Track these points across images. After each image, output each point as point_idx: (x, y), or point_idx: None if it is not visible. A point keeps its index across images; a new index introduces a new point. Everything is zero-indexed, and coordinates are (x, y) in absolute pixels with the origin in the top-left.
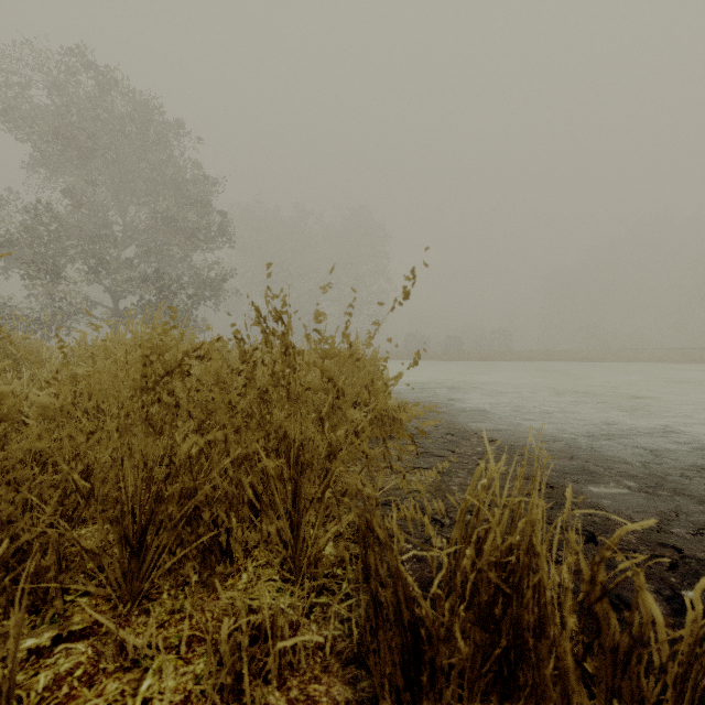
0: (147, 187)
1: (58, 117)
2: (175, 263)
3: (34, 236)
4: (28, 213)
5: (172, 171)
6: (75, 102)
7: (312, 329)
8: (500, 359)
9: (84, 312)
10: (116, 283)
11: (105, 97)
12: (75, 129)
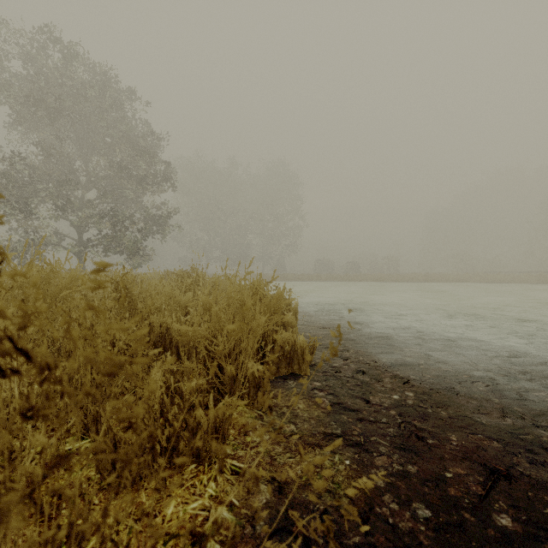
0: (105, 142)
1: (32, 84)
2: (129, 203)
3: (10, 180)
4: (4, 161)
5: (125, 128)
6: (44, 71)
7: (241, 256)
8: (390, 280)
9: (53, 243)
10: (78, 219)
11: (69, 67)
12: (45, 93)
